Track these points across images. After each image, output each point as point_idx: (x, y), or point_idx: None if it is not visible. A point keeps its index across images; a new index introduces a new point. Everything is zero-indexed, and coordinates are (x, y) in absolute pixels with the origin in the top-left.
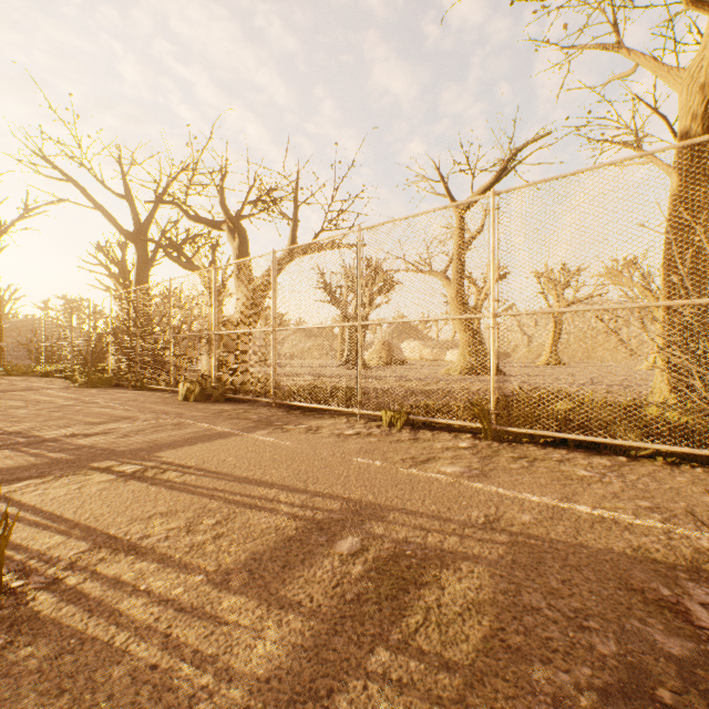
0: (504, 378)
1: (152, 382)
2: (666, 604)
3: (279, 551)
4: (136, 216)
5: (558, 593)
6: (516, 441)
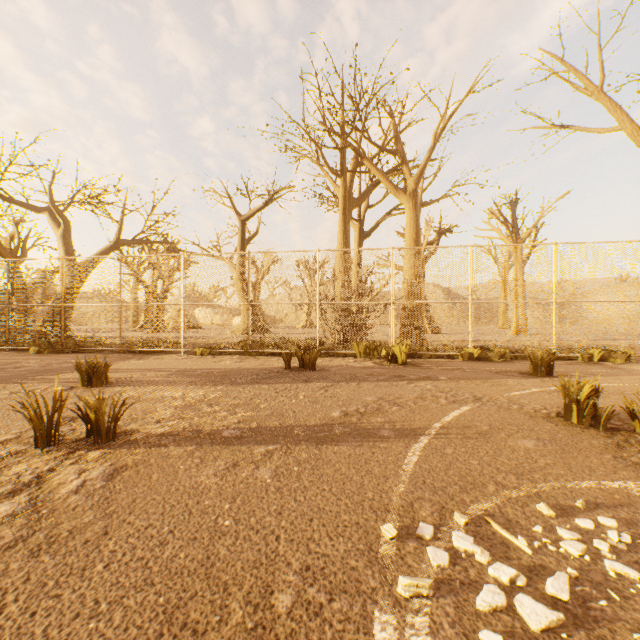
0: (270, 335)
1: None
2: (271, 370)
3: (180, 374)
4: None
5: (251, 371)
6: (258, 355)
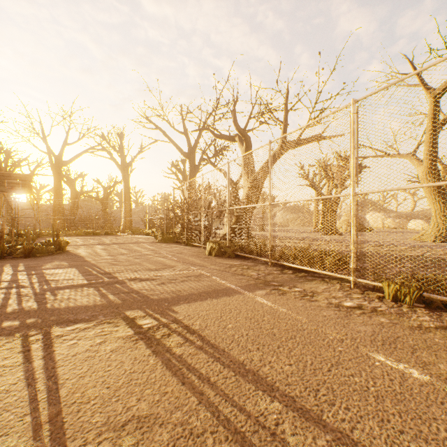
0: None
1: (193, 241)
2: None
3: None
4: (189, 143)
5: None
6: None
